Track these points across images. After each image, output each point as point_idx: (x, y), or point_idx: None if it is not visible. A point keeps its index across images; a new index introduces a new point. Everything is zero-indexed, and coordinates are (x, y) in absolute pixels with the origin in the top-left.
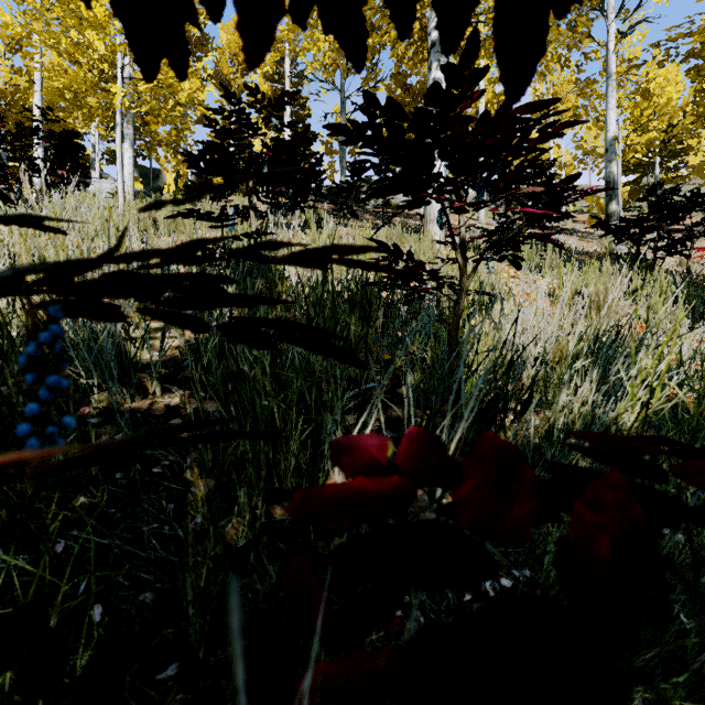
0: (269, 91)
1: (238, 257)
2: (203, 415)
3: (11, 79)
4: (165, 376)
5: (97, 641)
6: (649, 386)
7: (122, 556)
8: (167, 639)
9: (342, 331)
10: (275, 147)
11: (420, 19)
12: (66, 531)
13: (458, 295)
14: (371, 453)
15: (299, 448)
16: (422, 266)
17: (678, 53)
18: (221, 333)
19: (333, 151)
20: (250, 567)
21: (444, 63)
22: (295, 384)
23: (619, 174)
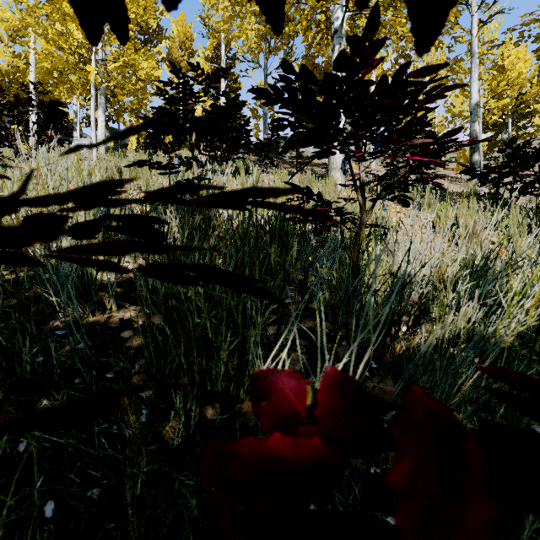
0: (209, 70)
1: (157, 200)
2: (148, 330)
3: (13, 62)
4: (121, 294)
5: (47, 537)
6: (524, 306)
7: (75, 455)
8: (110, 534)
9: (264, 257)
10: (213, 111)
11: (325, 12)
12: (29, 431)
13: (359, 228)
14: (290, 399)
15: (227, 358)
16: (329, 204)
17: (530, 35)
18: (143, 274)
19: (258, 115)
20: (174, 493)
21: (344, 45)
22: (224, 304)
23: (480, 132)
